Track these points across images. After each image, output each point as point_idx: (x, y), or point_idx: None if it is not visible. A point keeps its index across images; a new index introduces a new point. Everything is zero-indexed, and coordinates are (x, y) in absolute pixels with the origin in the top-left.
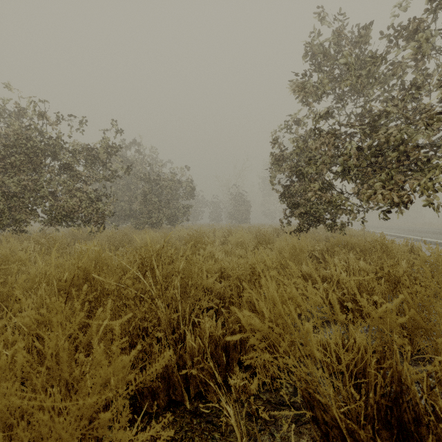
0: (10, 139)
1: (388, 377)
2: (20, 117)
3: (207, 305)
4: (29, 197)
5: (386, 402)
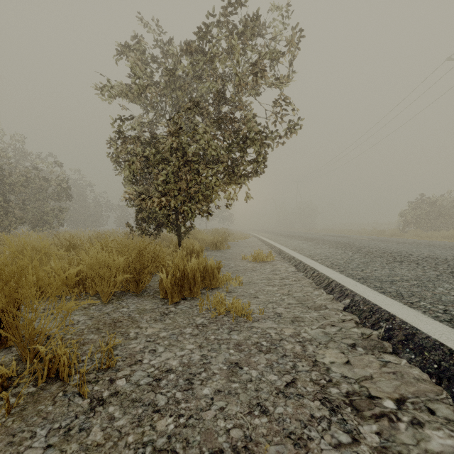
0: None
1: None
2: None
3: None
4: None
5: None
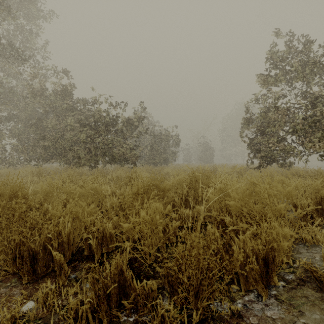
0: (93, 117)
1: (317, 199)
2: (93, 104)
3: None
4: (105, 148)
5: (317, 205)
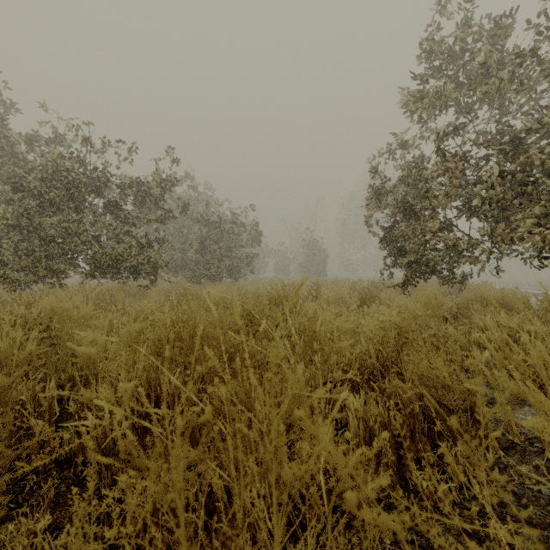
0: (46, 171)
1: None
2: (56, 145)
3: (342, 377)
4: (70, 242)
5: None
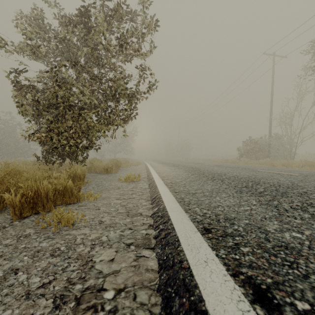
0: None
1: None
2: None
3: None
4: None
5: None
